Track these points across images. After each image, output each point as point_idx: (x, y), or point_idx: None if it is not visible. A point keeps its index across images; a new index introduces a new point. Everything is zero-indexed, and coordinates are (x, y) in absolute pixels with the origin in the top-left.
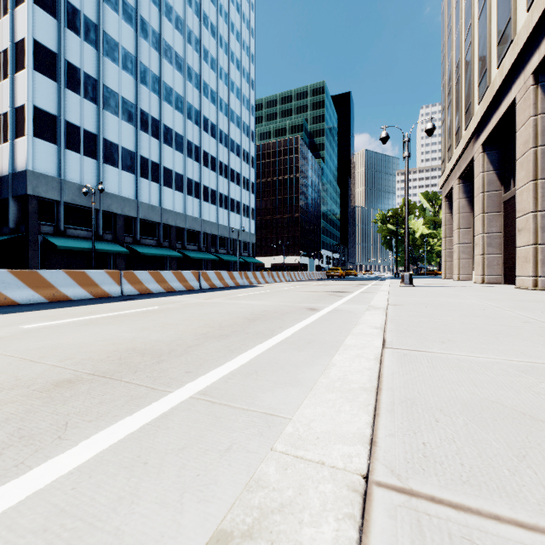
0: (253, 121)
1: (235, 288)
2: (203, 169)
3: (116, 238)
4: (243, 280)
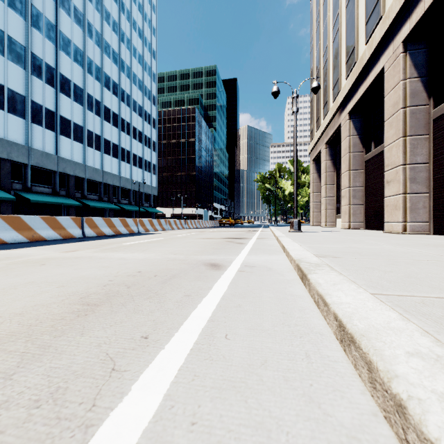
0: (154, 87)
1: (126, 235)
2: (105, 123)
3: (0, 183)
4: (138, 227)
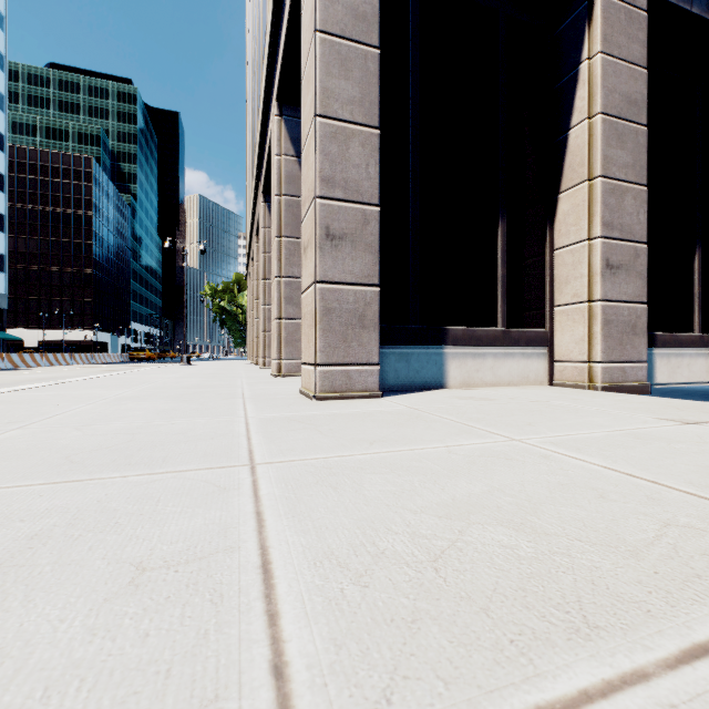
0: (2, 118)
1: None
2: None
3: None
4: (5, 363)
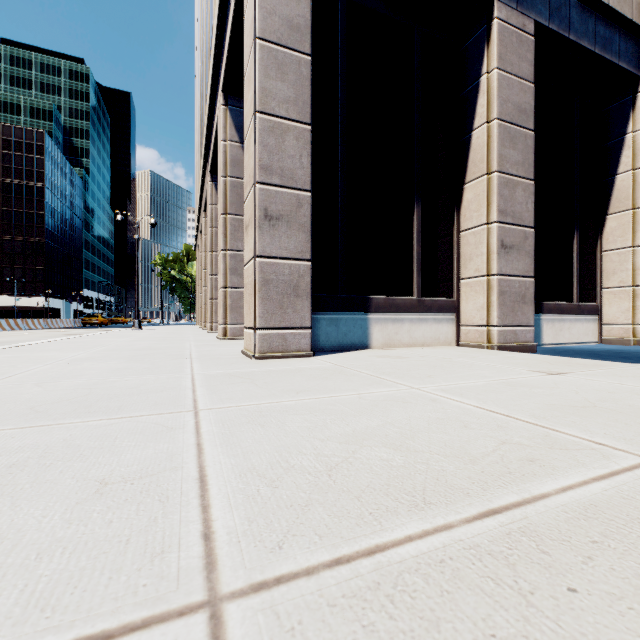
0: None
1: None
2: None
3: None
4: None
